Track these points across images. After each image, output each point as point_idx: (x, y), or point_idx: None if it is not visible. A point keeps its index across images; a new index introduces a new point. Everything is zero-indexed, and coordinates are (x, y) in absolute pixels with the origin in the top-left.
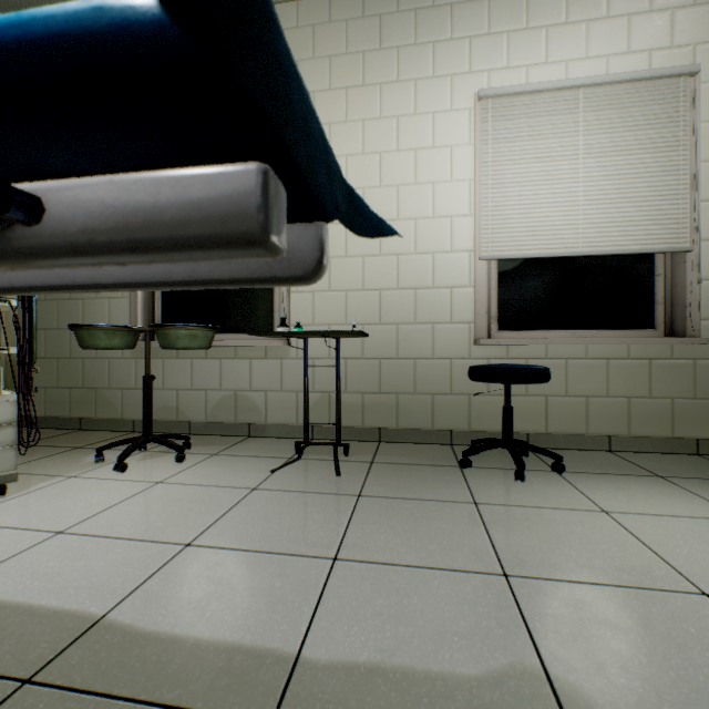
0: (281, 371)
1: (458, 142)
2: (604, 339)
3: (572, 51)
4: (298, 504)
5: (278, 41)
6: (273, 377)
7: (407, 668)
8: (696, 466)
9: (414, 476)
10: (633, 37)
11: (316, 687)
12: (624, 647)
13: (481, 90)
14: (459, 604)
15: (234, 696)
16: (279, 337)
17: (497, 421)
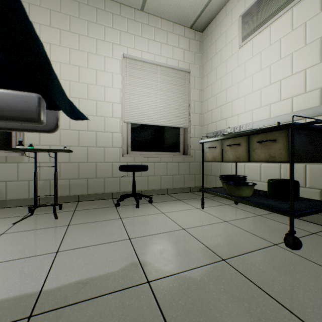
0: (18, 170)
1: (115, 72)
2: (166, 155)
3: (156, 51)
4: (34, 235)
5: (53, 74)
6: (11, 173)
7: (92, 277)
8: (189, 195)
9: (96, 213)
10: (174, 54)
11: (51, 297)
12: (162, 248)
13: (124, 54)
14: (112, 252)
15: (6, 316)
16: (18, 151)
17: (131, 187)
